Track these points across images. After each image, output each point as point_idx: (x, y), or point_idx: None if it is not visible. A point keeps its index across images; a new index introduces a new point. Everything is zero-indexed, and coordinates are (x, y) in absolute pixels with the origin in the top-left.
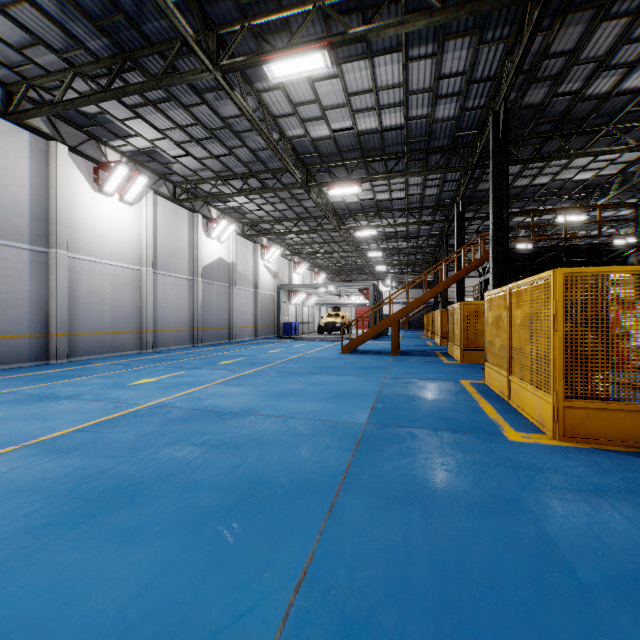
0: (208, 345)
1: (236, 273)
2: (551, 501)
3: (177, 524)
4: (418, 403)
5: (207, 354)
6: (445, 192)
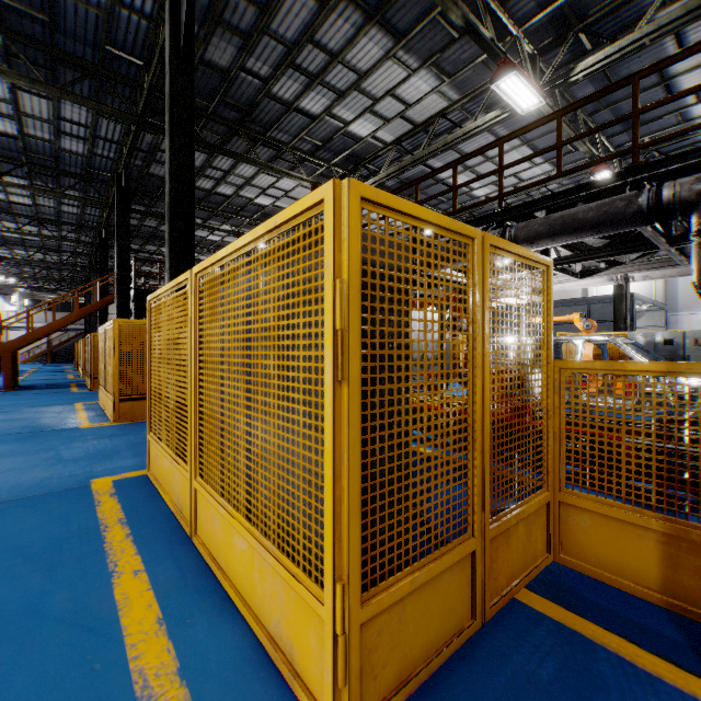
0: None
1: None
2: (78, 444)
3: None
4: (14, 422)
5: None
6: (89, 215)
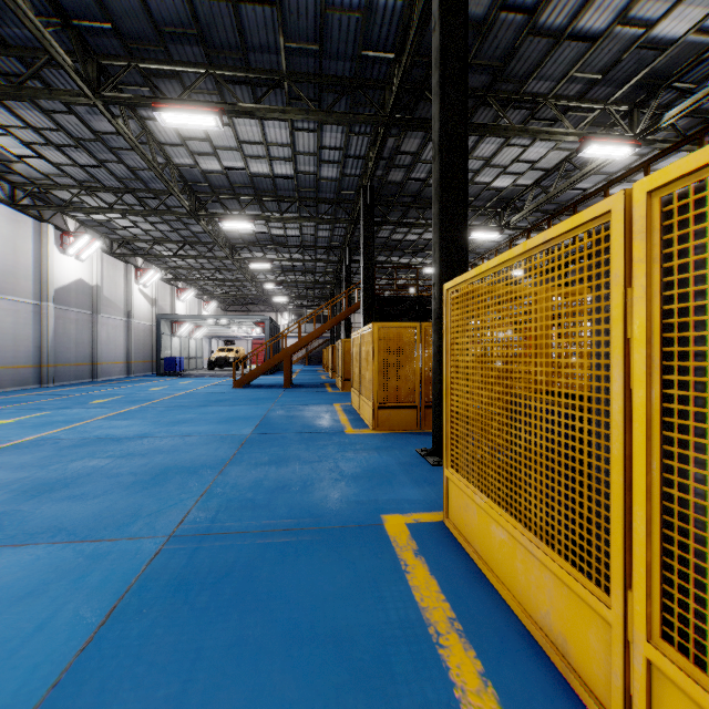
0: (63, 385)
1: (102, 298)
2: (350, 454)
3: (113, 489)
4: (295, 420)
5: (69, 394)
6: (336, 236)
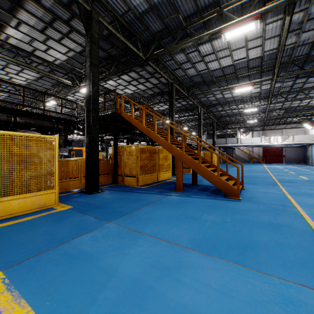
0: None
1: None
2: None
3: None
4: None
5: None
6: None
